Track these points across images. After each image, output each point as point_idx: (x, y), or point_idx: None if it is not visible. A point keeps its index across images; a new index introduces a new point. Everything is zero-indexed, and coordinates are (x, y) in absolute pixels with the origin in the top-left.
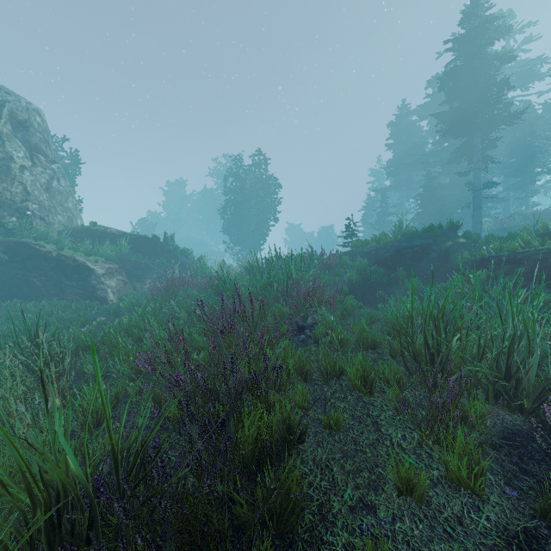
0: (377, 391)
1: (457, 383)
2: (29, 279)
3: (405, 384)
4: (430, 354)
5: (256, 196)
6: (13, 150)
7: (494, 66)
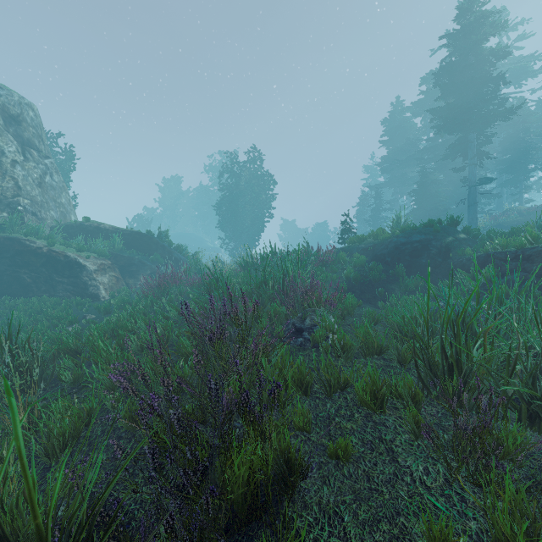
0: (388, 407)
1: None
2: (19, 275)
3: (421, 400)
4: (447, 364)
5: (251, 192)
6: (4, 144)
7: (489, 62)
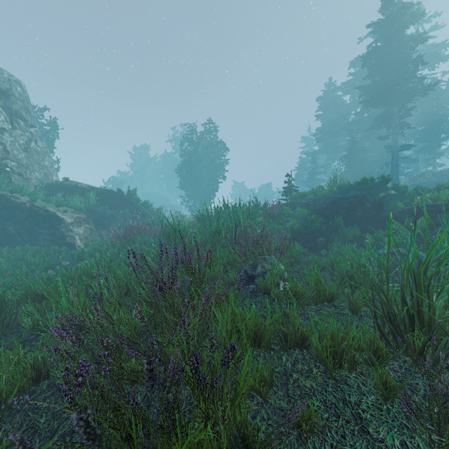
0: (346, 360)
1: (446, 353)
2: (5, 227)
3: (385, 356)
4: (408, 315)
5: (207, 158)
6: None
7: (410, 46)
